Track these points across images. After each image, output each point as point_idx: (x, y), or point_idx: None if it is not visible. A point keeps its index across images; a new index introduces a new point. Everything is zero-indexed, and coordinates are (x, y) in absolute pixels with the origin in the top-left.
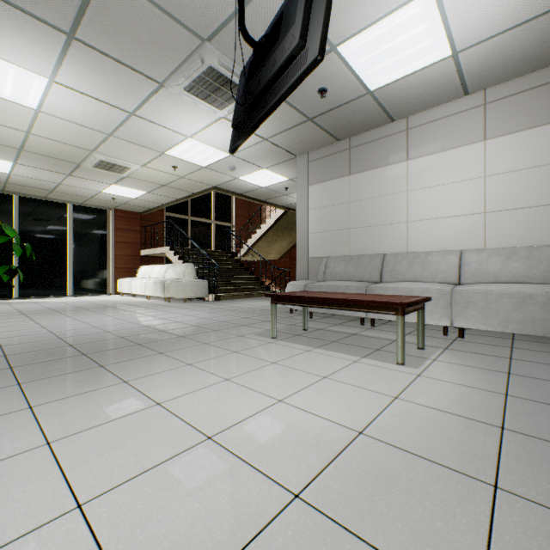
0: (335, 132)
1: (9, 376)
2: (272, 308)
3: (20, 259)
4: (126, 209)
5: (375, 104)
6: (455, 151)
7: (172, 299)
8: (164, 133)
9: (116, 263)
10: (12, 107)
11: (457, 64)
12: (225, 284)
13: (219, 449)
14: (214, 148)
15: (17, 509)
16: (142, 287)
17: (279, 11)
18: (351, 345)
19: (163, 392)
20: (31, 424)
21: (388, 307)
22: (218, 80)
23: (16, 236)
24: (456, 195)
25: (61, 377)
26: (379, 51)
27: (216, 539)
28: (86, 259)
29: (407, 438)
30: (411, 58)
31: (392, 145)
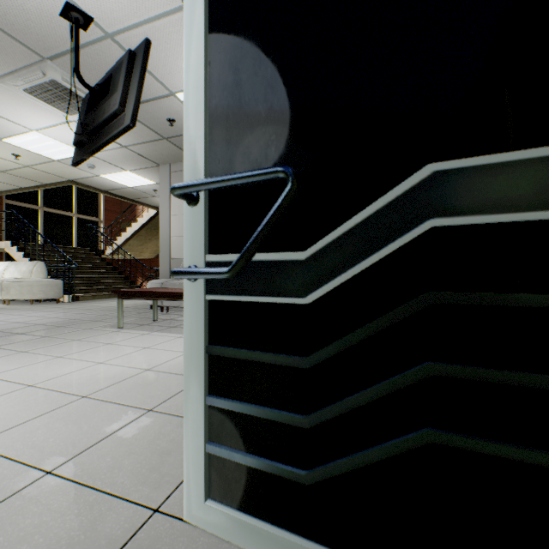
0: None
1: None
2: (119, 302)
3: None
4: None
5: None
6: None
7: (14, 302)
8: (0, 122)
9: None
10: None
11: None
12: (87, 283)
13: (37, 389)
14: (67, 145)
15: None
16: None
17: (111, 71)
18: None
19: None
20: None
21: None
22: (64, 91)
23: None
24: None
25: None
26: None
27: (23, 416)
28: None
29: (176, 368)
30: None
31: None
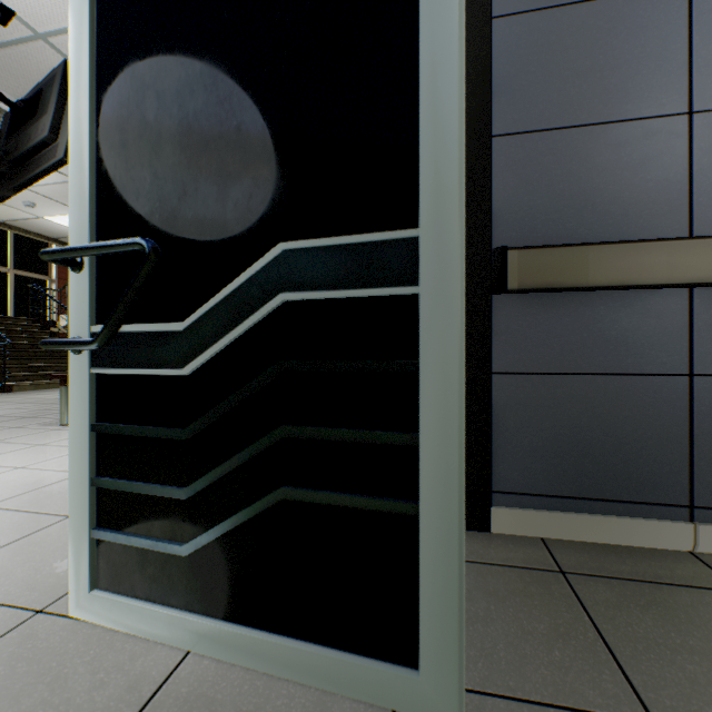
0: None
1: None
2: (62, 391)
3: None
4: None
5: None
6: None
7: None
8: None
9: None
10: None
11: None
12: (26, 367)
13: None
14: None
15: None
16: None
17: (41, 84)
18: None
19: None
20: None
21: None
22: None
23: None
24: None
25: None
26: None
27: None
28: None
29: None
30: None
31: None
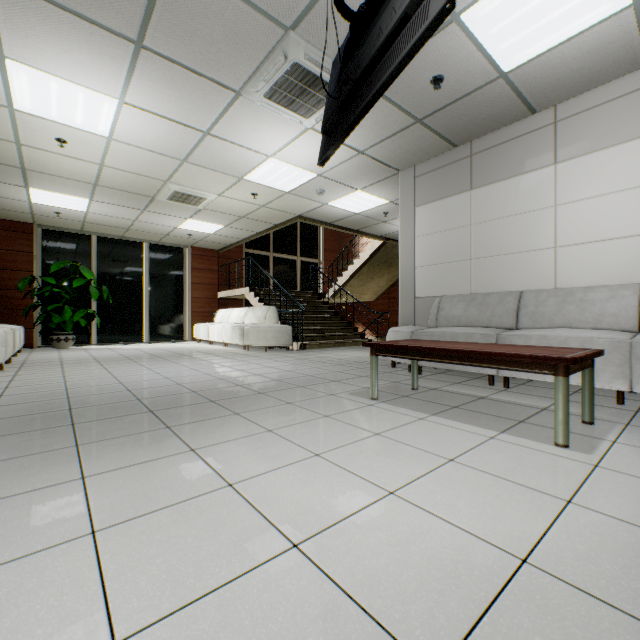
0: (451, 136)
1: (69, 435)
2: (372, 360)
3: (97, 303)
4: (203, 246)
5: (510, 91)
6: (630, 145)
7: (251, 347)
8: (242, 154)
9: (192, 306)
10: (84, 137)
11: (639, 16)
12: (311, 330)
13: (309, 568)
14: (299, 168)
15: (37, 637)
16: (219, 333)
17: None
18: (481, 414)
19: (237, 468)
20: (79, 501)
21: (542, 363)
22: (304, 79)
23: (93, 279)
24: (633, 206)
25: (122, 439)
26: (520, 12)
27: None
28: (162, 303)
29: (608, 581)
30: (567, 16)
31: (532, 146)
